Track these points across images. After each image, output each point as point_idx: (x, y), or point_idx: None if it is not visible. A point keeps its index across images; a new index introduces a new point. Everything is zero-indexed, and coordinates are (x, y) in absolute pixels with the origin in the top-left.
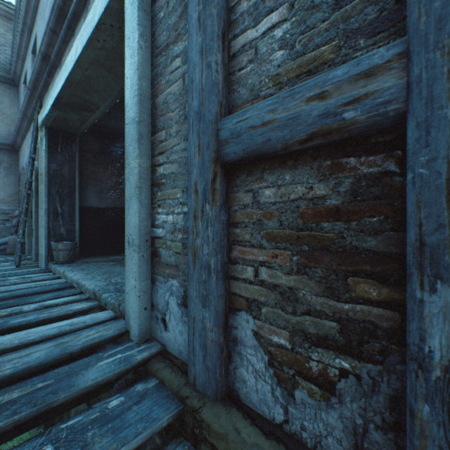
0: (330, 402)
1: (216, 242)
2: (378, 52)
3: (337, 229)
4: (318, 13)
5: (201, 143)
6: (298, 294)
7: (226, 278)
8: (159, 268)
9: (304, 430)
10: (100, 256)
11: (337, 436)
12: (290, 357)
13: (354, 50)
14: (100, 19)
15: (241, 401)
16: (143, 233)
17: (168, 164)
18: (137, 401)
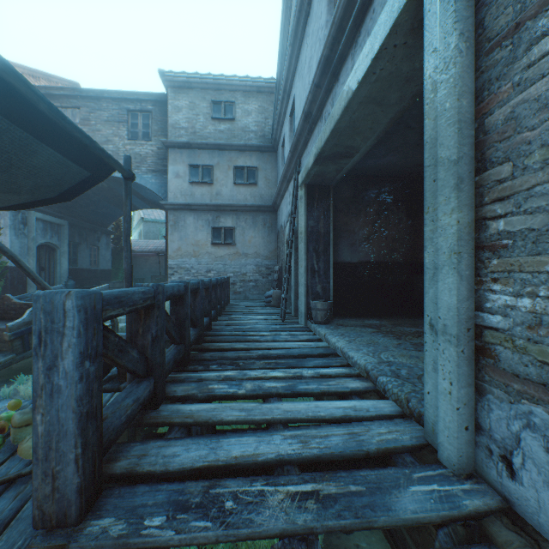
0: None
1: None
2: None
3: None
4: None
5: None
6: None
7: None
8: (495, 376)
9: None
10: (352, 317)
11: None
12: None
13: None
14: (381, 46)
15: None
16: (462, 318)
17: (517, 215)
18: None
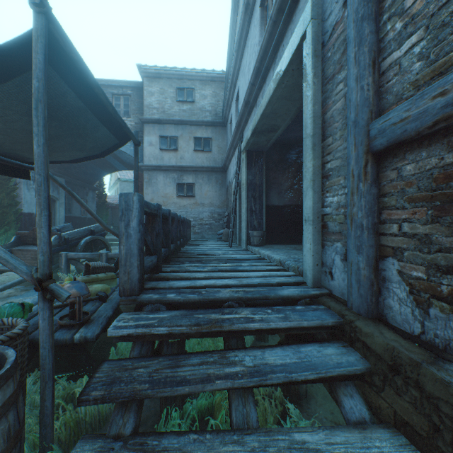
0: None
1: (367, 209)
2: None
3: None
4: (447, 29)
5: (356, 142)
6: (431, 238)
7: (376, 235)
8: (327, 236)
9: (436, 337)
10: (279, 244)
11: None
12: (425, 285)
13: None
14: (285, 70)
15: (388, 322)
16: (315, 212)
17: (333, 160)
18: (312, 310)
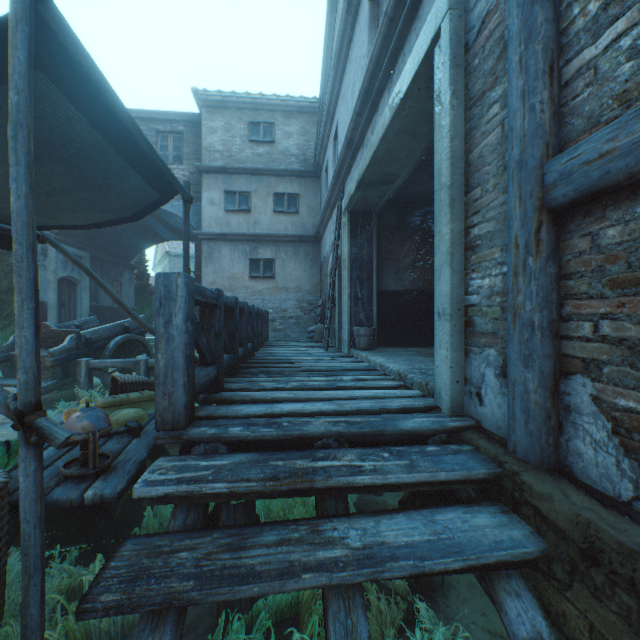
0: None
1: (541, 297)
2: None
3: None
4: None
5: (522, 194)
6: None
7: (554, 338)
8: (473, 339)
9: None
10: (396, 347)
11: None
12: None
13: None
14: (407, 89)
15: (575, 477)
16: (455, 301)
17: (483, 223)
18: (451, 453)
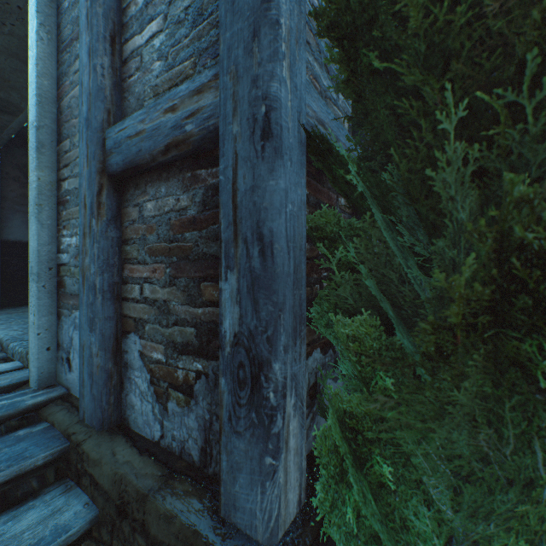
0: (190, 406)
1: (103, 260)
2: (205, 72)
3: (195, 238)
4: (183, 28)
5: (89, 153)
6: (170, 306)
7: (117, 300)
8: (65, 300)
9: (174, 440)
10: None
11: (195, 436)
12: (165, 371)
13: (204, 68)
14: None
15: (131, 428)
16: (45, 259)
17: (72, 178)
18: (12, 444)
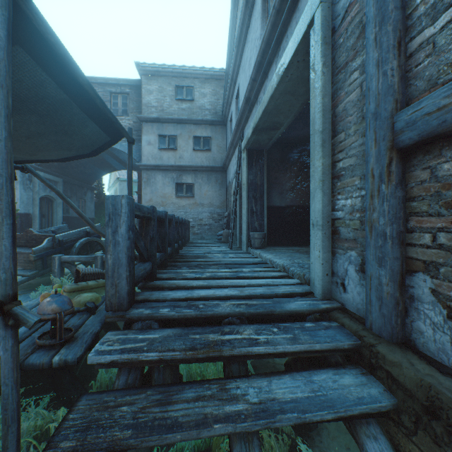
0: None
1: (391, 214)
2: None
3: None
4: None
5: (377, 137)
6: None
7: (401, 245)
8: (339, 243)
9: None
10: (280, 246)
11: None
12: None
13: None
14: (289, 61)
15: (417, 349)
16: (325, 215)
17: (346, 159)
18: (323, 328)
